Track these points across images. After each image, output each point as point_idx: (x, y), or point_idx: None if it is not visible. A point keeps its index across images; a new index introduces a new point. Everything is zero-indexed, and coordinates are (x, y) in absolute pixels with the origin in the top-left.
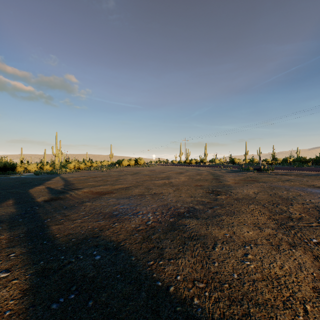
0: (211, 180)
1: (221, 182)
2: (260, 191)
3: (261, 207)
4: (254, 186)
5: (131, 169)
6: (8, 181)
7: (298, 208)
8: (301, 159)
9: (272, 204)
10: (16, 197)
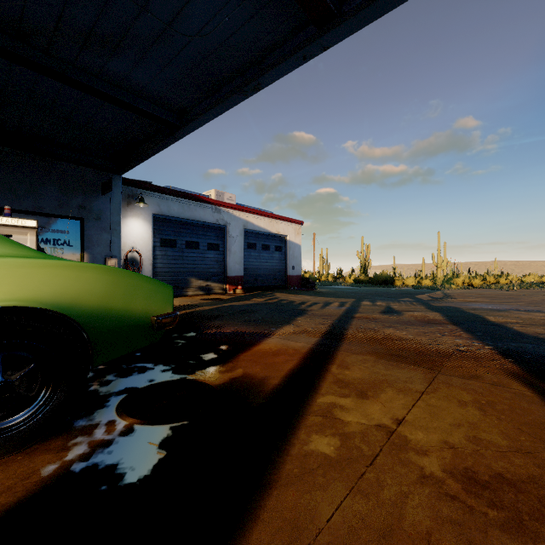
0: None
1: None
2: None
3: None
4: None
5: None
6: (396, 291)
7: None
8: None
9: None
10: (409, 297)
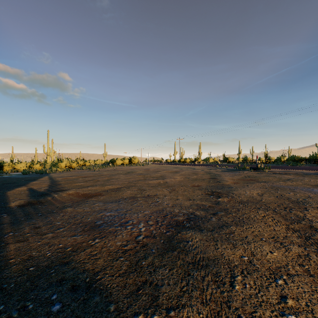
0: (208, 180)
1: (219, 182)
2: (264, 192)
3: (272, 212)
4: (255, 186)
5: (124, 168)
6: None
7: (316, 214)
8: (295, 158)
9: (284, 208)
10: None
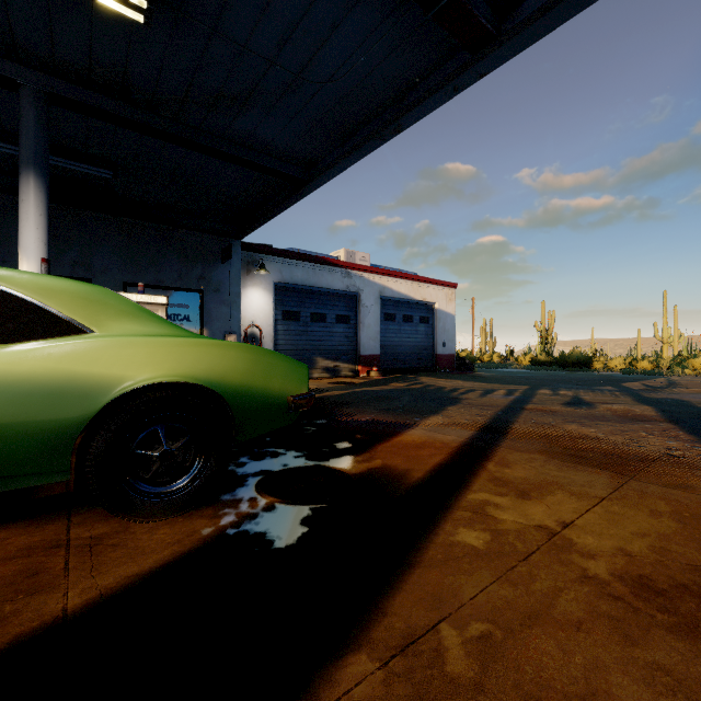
0: None
1: None
2: None
3: None
4: None
5: None
6: (592, 376)
7: None
8: None
9: None
10: (611, 386)
